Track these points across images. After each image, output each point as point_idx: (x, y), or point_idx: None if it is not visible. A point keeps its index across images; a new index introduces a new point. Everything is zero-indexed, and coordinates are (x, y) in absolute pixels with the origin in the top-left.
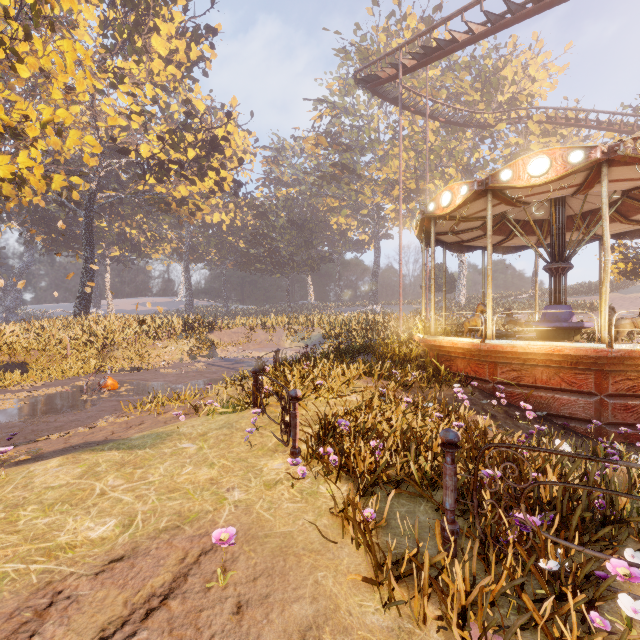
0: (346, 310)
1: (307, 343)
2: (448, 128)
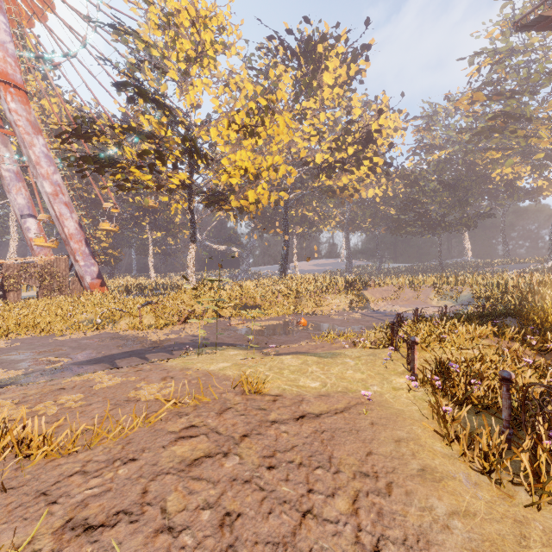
0: (513, 267)
1: (455, 302)
2: None
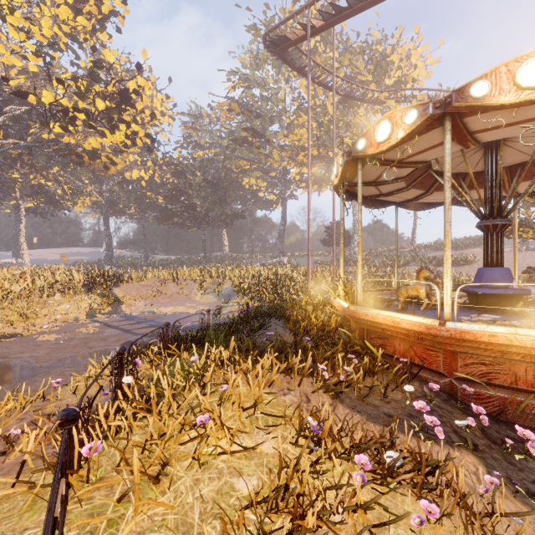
0: (257, 261)
1: (218, 296)
2: (345, 103)
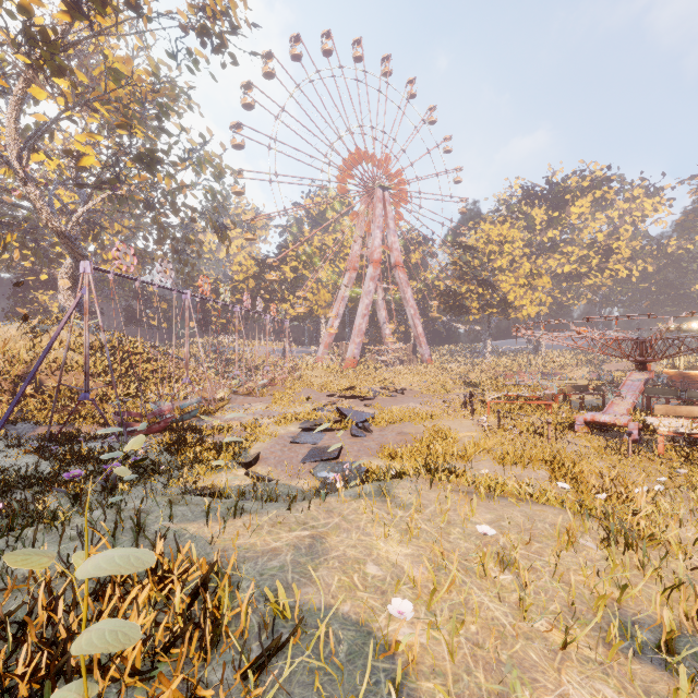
0: None
1: None
2: None
